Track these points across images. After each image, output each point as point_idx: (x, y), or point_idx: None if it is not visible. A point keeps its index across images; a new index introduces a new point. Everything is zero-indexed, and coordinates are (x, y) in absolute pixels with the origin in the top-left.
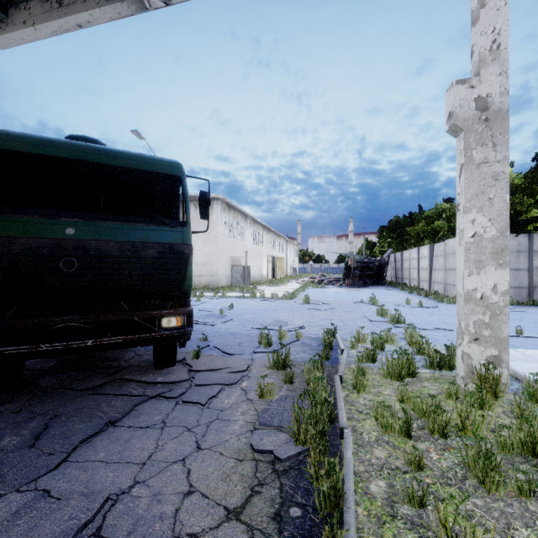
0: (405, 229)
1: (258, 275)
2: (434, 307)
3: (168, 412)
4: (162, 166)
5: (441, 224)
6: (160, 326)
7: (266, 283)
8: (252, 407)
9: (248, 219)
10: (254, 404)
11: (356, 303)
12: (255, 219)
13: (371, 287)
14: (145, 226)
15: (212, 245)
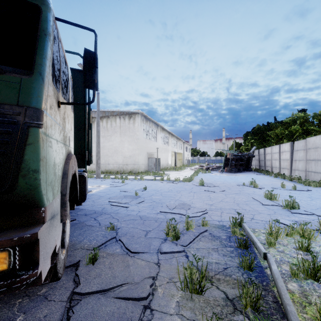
0: (265, 133)
1: (165, 164)
2: (307, 190)
3: None
4: None
5: (296, 127)
6: None
7: (170, 169)
8: None
9: (159, 128)
10: None
11: (239, 185)
12: (163, 128)
13: (242, 172)
14: None
15: (134, 144)
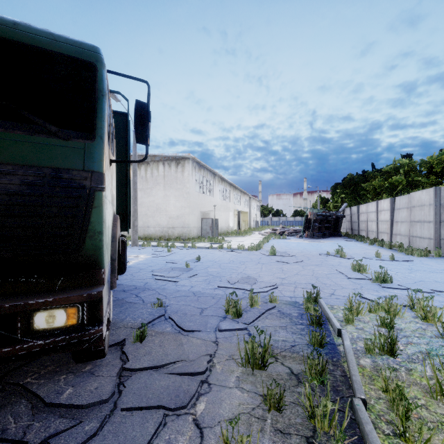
0: (359, 186)
1: (225, 227)
2: (408, 260)
3: None
4: (61, 44)
5: (399, 178)
6: (31, 328)
7: (232, 234)
8: None
9: (216, 178)
10: None
11: (322, 255)
12: (222, 178)
13: (329, 238)
14: (1, 133)
15: (184, 199)
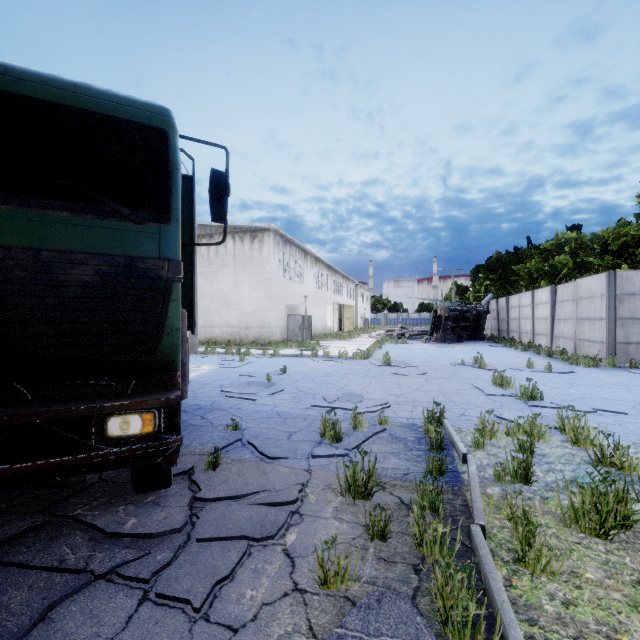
0: (509, 269)
1: (321, 327)
2: (570, 372)
3: (114, 632)
4: (127, 108)
5: (564, 259)
6: (104, 435)
7: (331, 337)
8: (303, 619)
9: (308, 257)
10: (307, 609)
11: (454, 365)
12: (317, 257)
13: (466, 342)
14: (70, 217)
15: (262, 288)
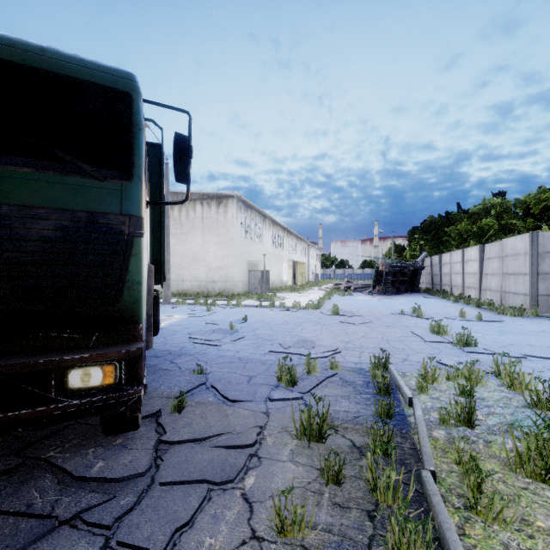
0: (441, 230)
1: (278, 281)
2: (498, 321)
3: None
4: (92, 71)
5: (490, 221)
6: (65, 387)
7: (286, 290)
8: None
9: (267, 220)
10: None
11: (395, 314)
12: (274, 221)
13: (404, 294)
14: (32, 173)
15: (226, 247)
